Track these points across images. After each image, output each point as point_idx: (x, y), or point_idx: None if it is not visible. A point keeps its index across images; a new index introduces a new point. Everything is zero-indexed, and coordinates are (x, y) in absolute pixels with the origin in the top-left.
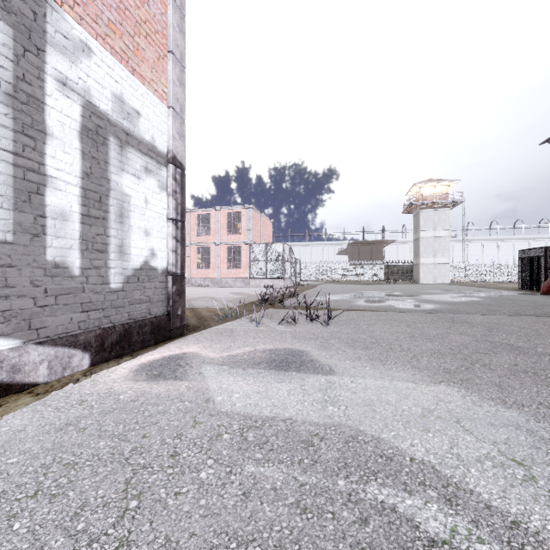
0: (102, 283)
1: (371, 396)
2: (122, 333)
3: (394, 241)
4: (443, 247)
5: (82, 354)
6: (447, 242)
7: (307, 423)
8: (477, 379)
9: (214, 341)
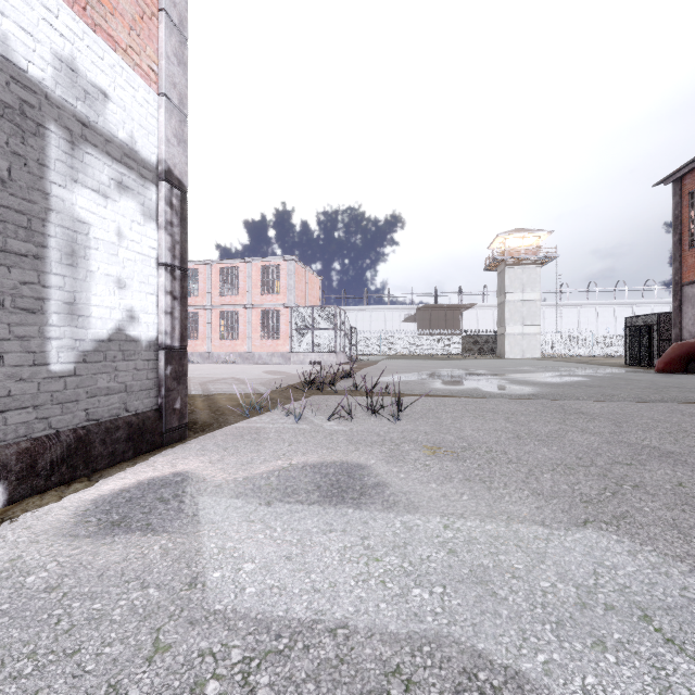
0: (34, 363)
1: (483, 559)
2: (72, 443)
3: (473, 305)
4: (532, 314)
5: None
6: (538, 307)
7: (376, 635)
8: (638, 514)
9: (228, 450)
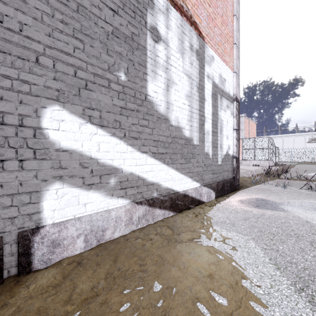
0: (216, 161)
1: None
2: (222, 185)
3: None
4: None
5: (213, 192)
6: None
7: None
8: None
9: (266, 194)
